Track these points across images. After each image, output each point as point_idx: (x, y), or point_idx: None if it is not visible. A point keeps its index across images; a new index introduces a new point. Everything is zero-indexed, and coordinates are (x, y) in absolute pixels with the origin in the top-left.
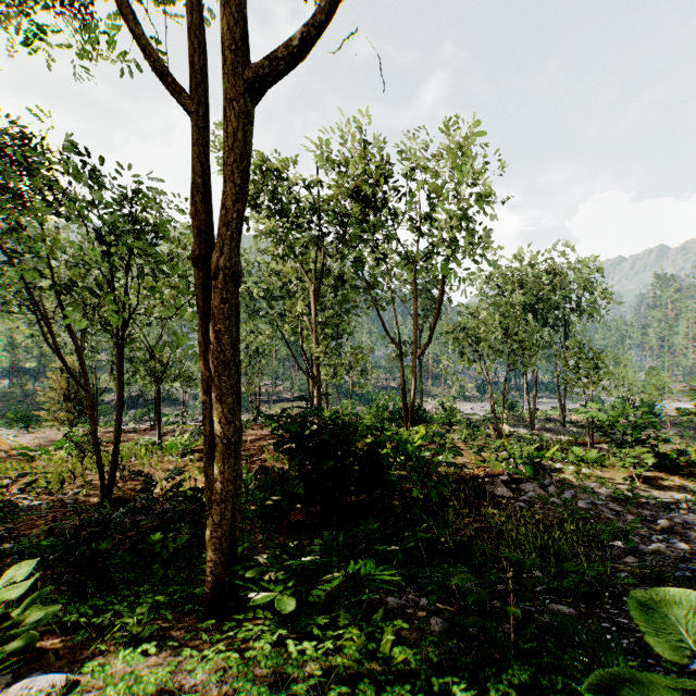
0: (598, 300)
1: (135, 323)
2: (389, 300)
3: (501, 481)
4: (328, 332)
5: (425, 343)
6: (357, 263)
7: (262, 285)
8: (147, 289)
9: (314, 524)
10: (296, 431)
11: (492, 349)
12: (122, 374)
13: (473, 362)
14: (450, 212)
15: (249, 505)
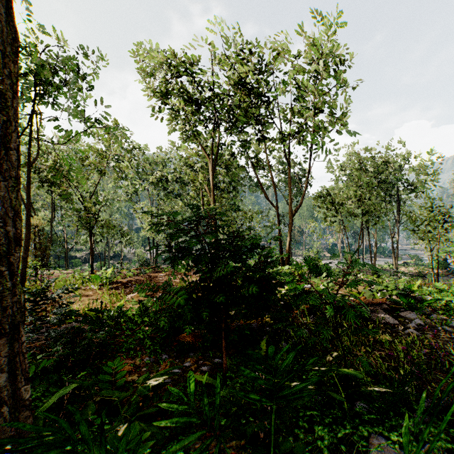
0: (425, 181)
1: (73, 184)
2: (267, 186)
3: (381, 309)
4: (223, 196)
5: (298, 205)
6: (245, 142)
7: (178, 174)
8: (55, 128)
9: (204, 347)
10: (168, 225)
11: (347, 213)
12: (30, 203)
13: (332, 224)
14: (322, 91)
15: (145, 326)
